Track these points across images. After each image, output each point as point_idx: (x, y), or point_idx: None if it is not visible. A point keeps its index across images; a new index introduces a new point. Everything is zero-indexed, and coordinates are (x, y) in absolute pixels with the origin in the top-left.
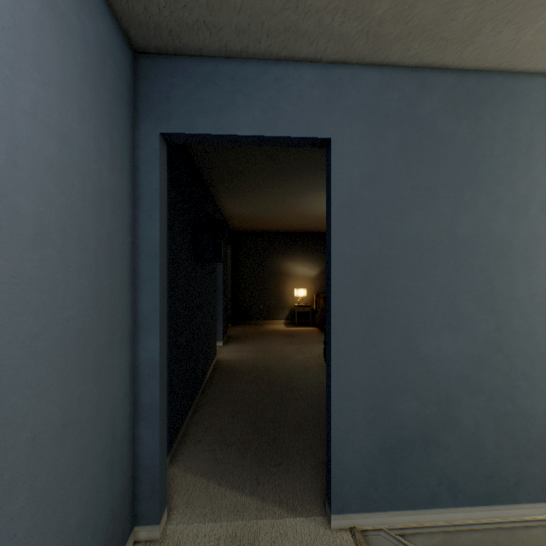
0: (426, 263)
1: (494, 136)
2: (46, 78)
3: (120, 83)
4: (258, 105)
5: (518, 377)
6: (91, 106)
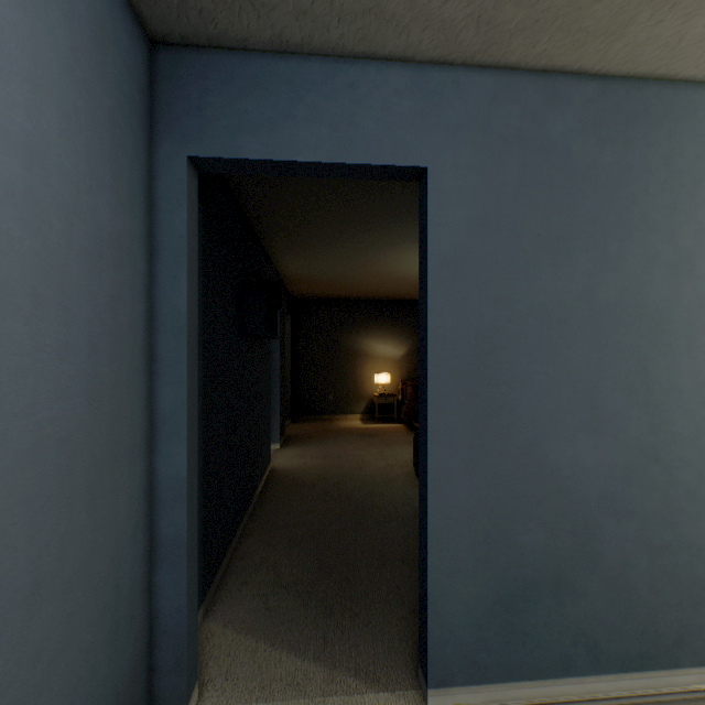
0: (556, 340)
1: (648, 167)
2: (4, 61)
3: (129, 83)
4: (326, 120)
5: (680, 496)
6: (82, 111)
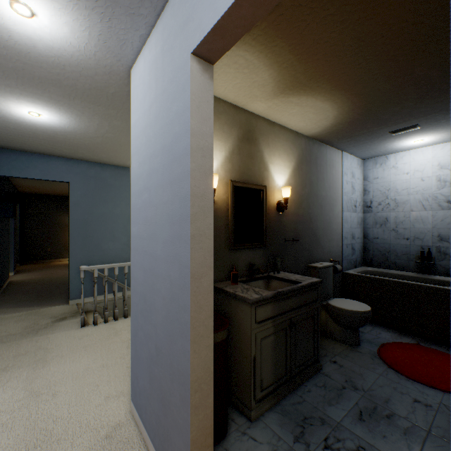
0: (104, 221)
1: (127, 185)
2: None
3: None
4: (40, 169)
5: None
6: None
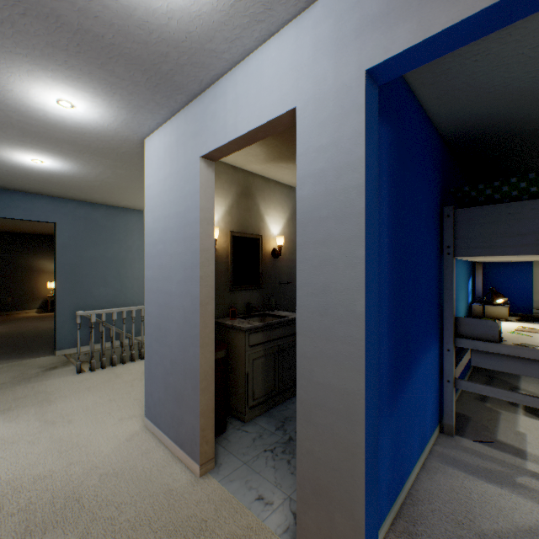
0: (96, 265)
1: (121, 227)
2: None
3: None
4: (23, 208)
5: (129, 300)
6: None
